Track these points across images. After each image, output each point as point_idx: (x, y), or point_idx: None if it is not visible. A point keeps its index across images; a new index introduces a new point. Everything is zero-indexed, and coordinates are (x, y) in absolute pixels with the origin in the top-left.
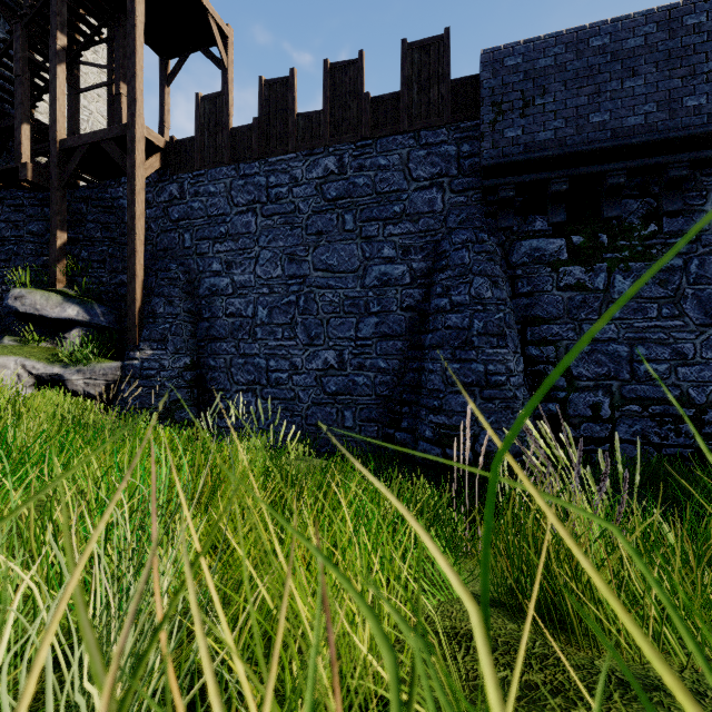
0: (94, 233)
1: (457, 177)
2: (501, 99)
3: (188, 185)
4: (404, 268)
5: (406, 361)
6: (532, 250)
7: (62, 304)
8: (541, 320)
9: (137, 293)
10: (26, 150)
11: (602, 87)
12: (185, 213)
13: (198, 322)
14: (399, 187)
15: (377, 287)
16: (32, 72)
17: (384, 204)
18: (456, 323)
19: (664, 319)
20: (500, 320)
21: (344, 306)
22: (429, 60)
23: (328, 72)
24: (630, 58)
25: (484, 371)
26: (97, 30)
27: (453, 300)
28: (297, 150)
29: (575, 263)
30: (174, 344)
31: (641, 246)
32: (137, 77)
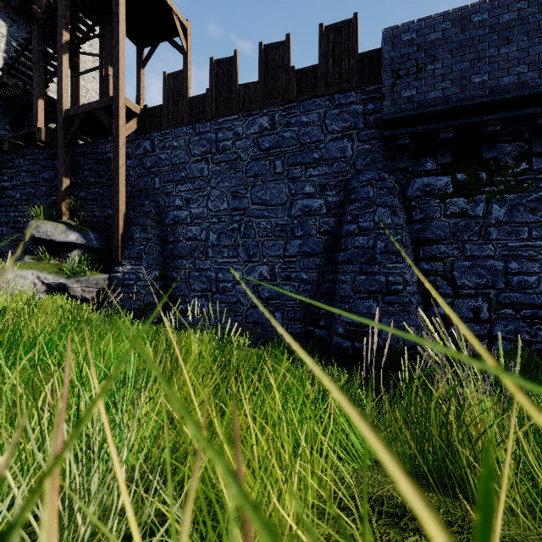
0: (89, 178)
1: (364, 129)
2: (398, 67)
3: (157, 141)
4: (321, 201)
5: (323, 273)
6: (424, 186)
7: (66, 231)
8: (431, 241)
9: (120, 222)
10: (41, 119)
11: (482, 54)
12: (155, 162)
13: (165, 244)
14: (318, 138)
15: (300, 216)
16: (45, 61)
17: (306, 152)
18: (363, 243)
19: (534, 240)
20: (398, 241)
21: (275, 231)
22: (341, 39)
23: (263, 52)
24: (505, 29)
25: (385, 281)
26: (91, 28)
27: (360, 226)
28: (239, 112)
29: (459, 195)
30: (147, 261)
31: (514, 181)
32: (120, 61)
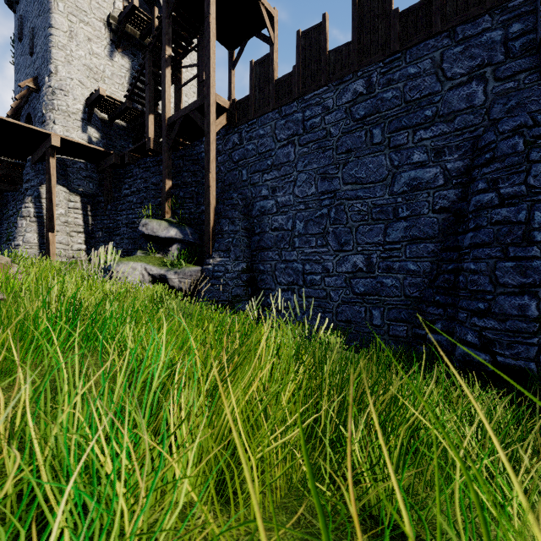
0: (187, 179)
1: (504, 62)
2: None
3: (245, 133)
4: (436, 170)
5: (439, 262)
6: None
7: (168, 228)
8: None
9: (211, 216)
10: (151, 132)
11: None
12: (242, 154)
13: (251, 236)
14: (431, 90)
15: (406, 192)
16: (156, 82)
17: (414, 111)
18: (508, 217)
19: None
20: None
21: (372, 214)
22: None
23: (357, 5)
24: None
25: None
26: (190, 42)
27: (502, 193)
28: (328, 83)
29: None
30: (234, 253)
31: None
32: (211, 59)
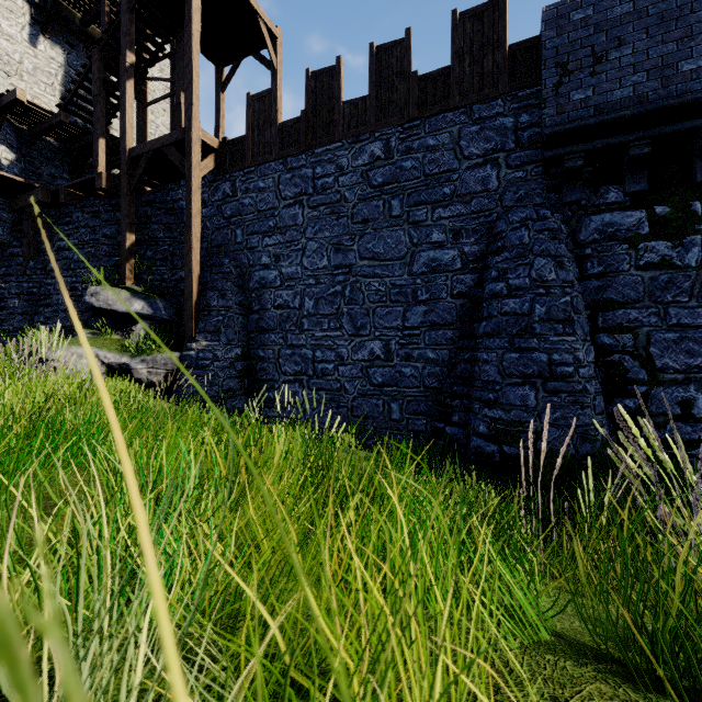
0: (157, 233)
1: (515, 151)
2: (566, 58)
3: (239, 182)
4: (454, 253)
5: (457, 351)
6: (604, 226)
7: (130, 299)
8: (615, 305)
9: (193, 287)
10: (102, 162)
11: (695, 28)
12: (236, 209)
13: (249, 314)
14: (450, 167)
15: (425, 274)
16: (108, 92)
17: (433, 186)
18: (514, 308)
19: None
20: (566, 305)
21: (390, 295)
22: (483, 28)
23: (374, 56)
24: None
25: (547, 360)
26: (161, 47)
27: (510, 284)
28: (343, 139)
29: (659, 237)
30: (226, 335)
31: None
32: (193, 83)
